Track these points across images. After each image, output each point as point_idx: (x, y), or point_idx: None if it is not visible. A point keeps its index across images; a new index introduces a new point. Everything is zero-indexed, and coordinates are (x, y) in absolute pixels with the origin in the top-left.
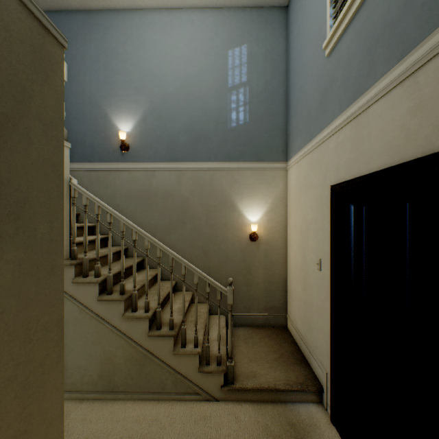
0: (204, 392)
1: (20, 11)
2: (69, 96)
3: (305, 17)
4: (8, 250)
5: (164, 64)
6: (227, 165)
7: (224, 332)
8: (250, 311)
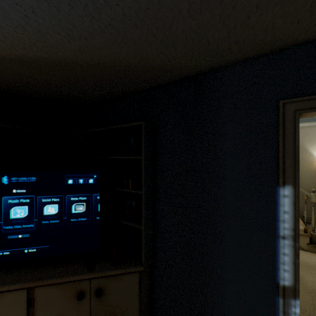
0: None
1: None
2: None
3: None
4: None
5: None
6: (299, 125)
7: (301, 222)
8: None
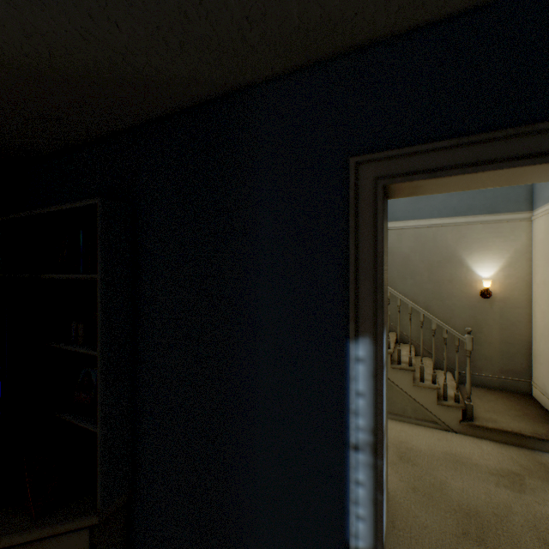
0: (442, 422)
1: None
2: None
3: None
4: None
5: None
6: (452, 220)
7: (454, 383)
8: (480, 372)
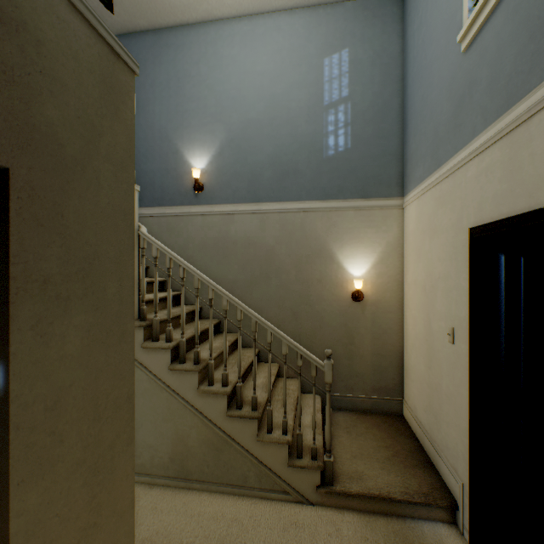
0: (295, 491)
1: (89, 36)
2: (137, 131)
3: (430, 2)
4: (77, 314)
5: (245, 83)
6: (322, 205)
7: (319, 417)
8: (352, 392)
